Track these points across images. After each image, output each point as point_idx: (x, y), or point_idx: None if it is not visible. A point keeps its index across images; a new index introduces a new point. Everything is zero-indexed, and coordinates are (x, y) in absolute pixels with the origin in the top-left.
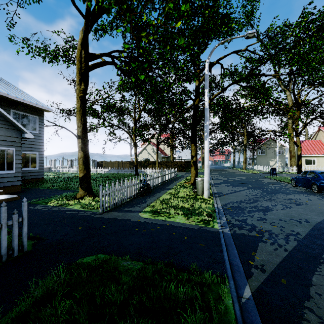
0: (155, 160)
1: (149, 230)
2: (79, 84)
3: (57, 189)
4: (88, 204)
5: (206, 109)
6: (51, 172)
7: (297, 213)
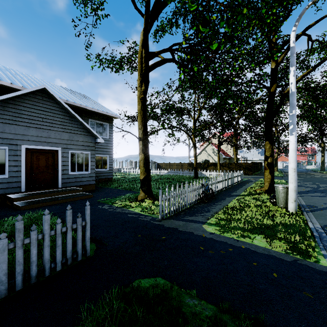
0: (215, 162)
1: (218, 251)
2: (140, 86)
3: (122, 189)
4: (148, 208)
5: (291, 93)
6: (119, 172)
7: None
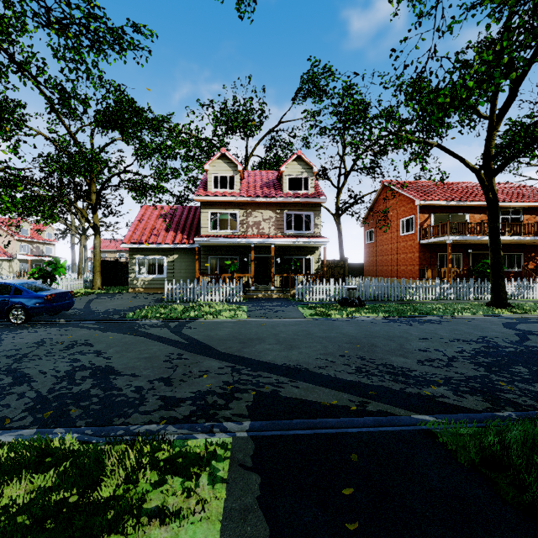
0: None
1: None
2: None
3: None
4: None
5: None
6: None
7: (140, 353)
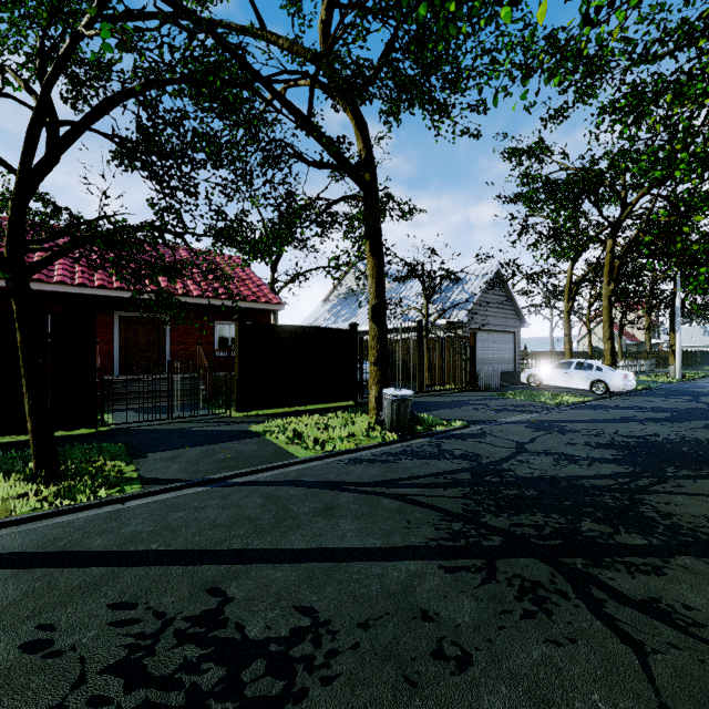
0: None
1: None
2: (567, 302)
3: None
4: None
5: (677, 308)
6: None
7: None
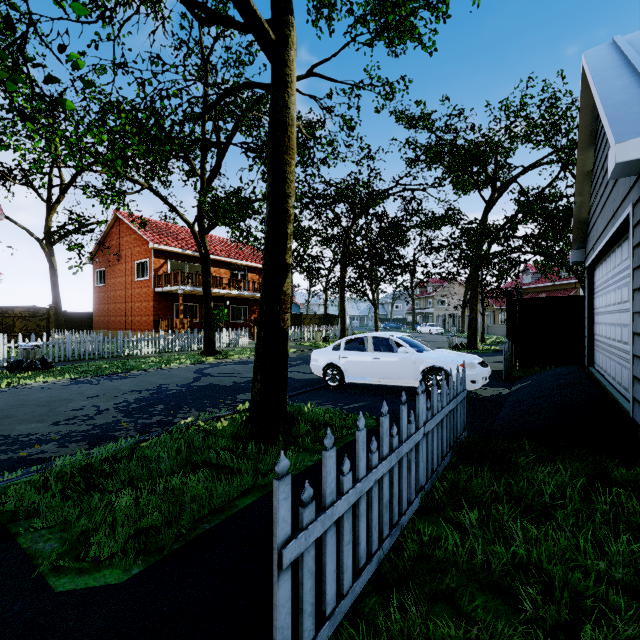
0: None
1: None
2: None
3: None
4: None
5: None
6: None
7: None
